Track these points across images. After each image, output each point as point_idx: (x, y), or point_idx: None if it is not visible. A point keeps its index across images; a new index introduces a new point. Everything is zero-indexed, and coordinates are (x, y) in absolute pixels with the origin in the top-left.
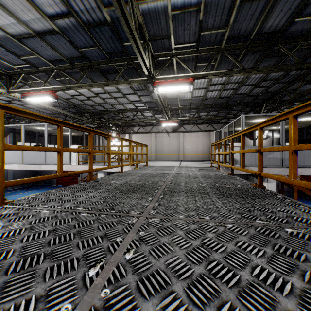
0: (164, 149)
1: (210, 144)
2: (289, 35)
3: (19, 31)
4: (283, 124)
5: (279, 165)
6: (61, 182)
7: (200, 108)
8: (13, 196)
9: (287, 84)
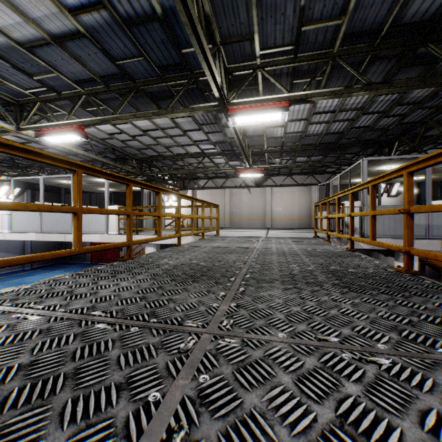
0: (242, 212)
1: (310, 204)
2: None
3: (28, 35)
4: (428, 171)
5: (423, 236)
6: (98, 259)
7: (297, 150)
8: (30, 278)
9: (434, 110)
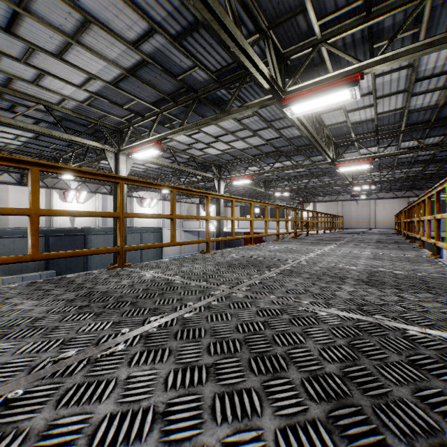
0: (351, 217)
1: None
2: (437, 159)
3: (289, 172)
4: None
5: None
6: None
7: (391, 182)
8: None
9: None
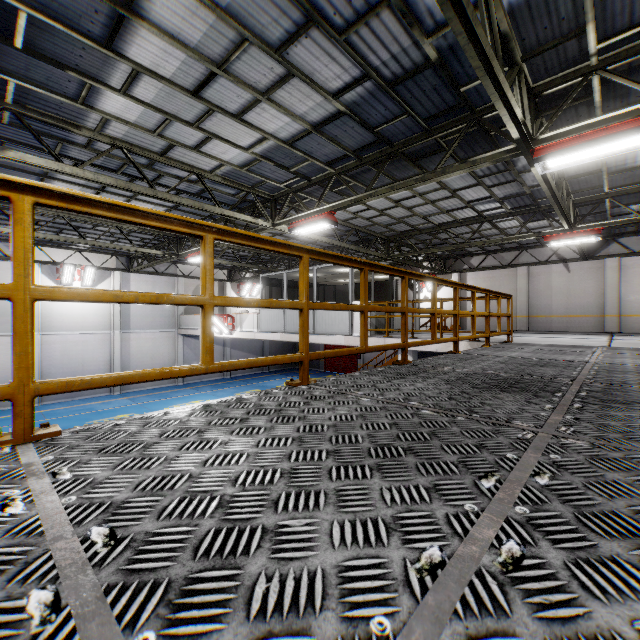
0: (552, 305)
1: None
2: None
3: (292, 132)
4: None
5: None
6: (332, 367)
7: None
8: (269, 382)
9: None
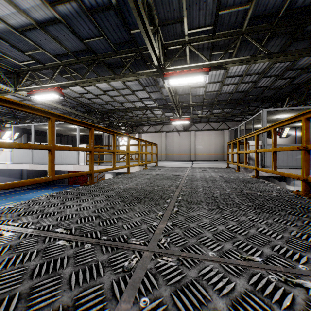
0: (174, 149)
1: (223, 143)
2: None
3: (20, 22)
4: None
5: None
6: (72, 182)
7: (214, 104)
8: (26, 195)
9: None
